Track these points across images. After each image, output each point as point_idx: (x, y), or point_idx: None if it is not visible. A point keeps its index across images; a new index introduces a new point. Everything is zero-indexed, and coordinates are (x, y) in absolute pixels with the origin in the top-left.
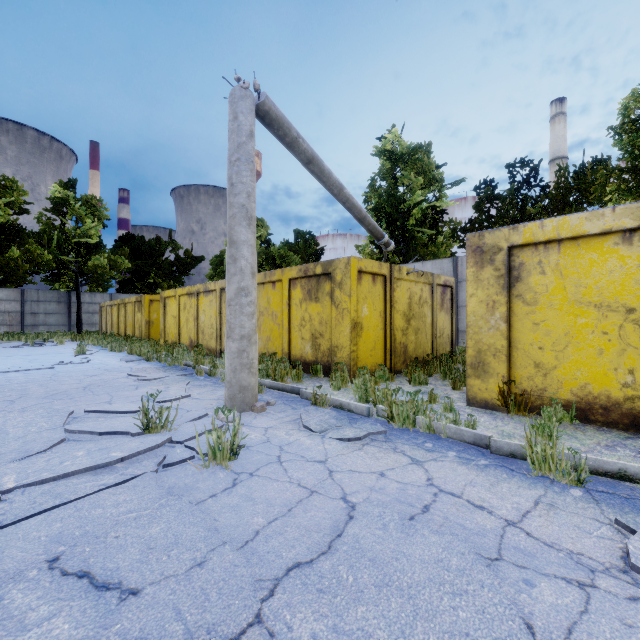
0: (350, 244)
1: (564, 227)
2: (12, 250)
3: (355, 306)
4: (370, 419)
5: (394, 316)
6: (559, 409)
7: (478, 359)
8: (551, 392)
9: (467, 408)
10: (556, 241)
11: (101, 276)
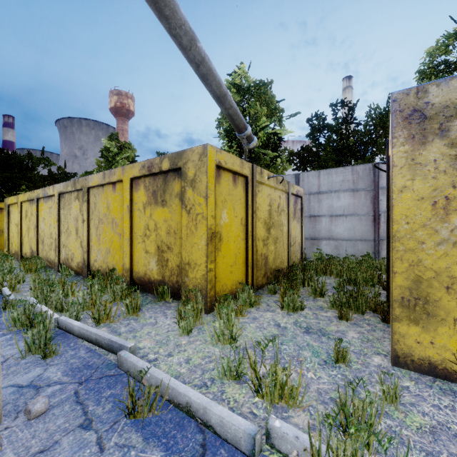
0: None
1: None
2: None
3: (212, 210)
4: None
5: (256, 224)
6: None
7: (415, 293)
8: None
9: (401, 375)
10: None
11: None
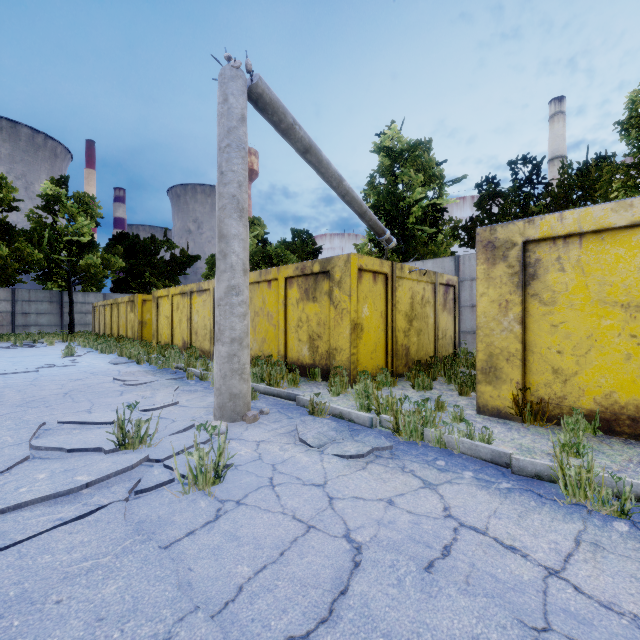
0: (348, 244)
1: (586, 219)
2: (1, 248)
3: (355, 306)
4: (373, 431)
5: (396, 317)
6: (582, 420)
7: (489, 364)
8: (571, 400)
9: (478, 417)
10: (577, 235)
11: (94, 275)
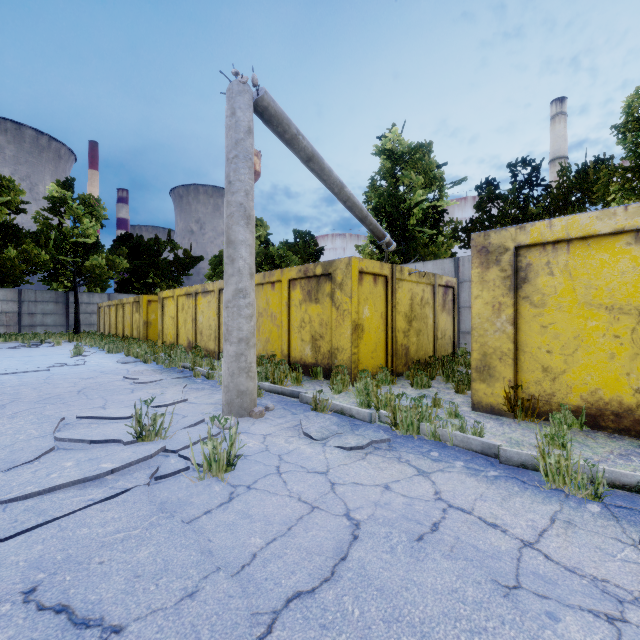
0: (350, 244)
1: (574, 226)
2: (9, 250)
3: (356, 307)
4: (373, 425)
5: (395, 317)
6: (569, 415)
7: (483, 363)
8: (560, 397)
9: (472, 413)
10: (565, 241)
11: (99, 276)
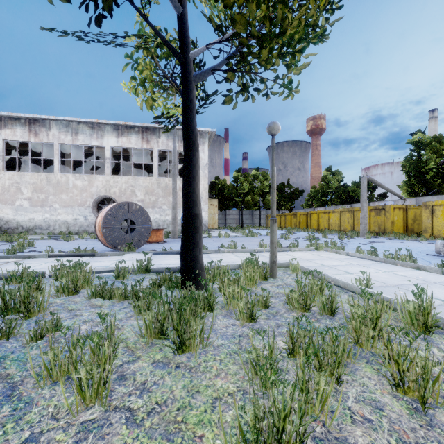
0: (396, 169)
1: (442, 202)
2: (247, 197)
3: (392, 217)
4: (394, 239)
5: (407, 220)
6: (440, 238)
7: (425, 229)
8: (440, 235)
9: None
10: (441, 205)
11: (267, 204)
